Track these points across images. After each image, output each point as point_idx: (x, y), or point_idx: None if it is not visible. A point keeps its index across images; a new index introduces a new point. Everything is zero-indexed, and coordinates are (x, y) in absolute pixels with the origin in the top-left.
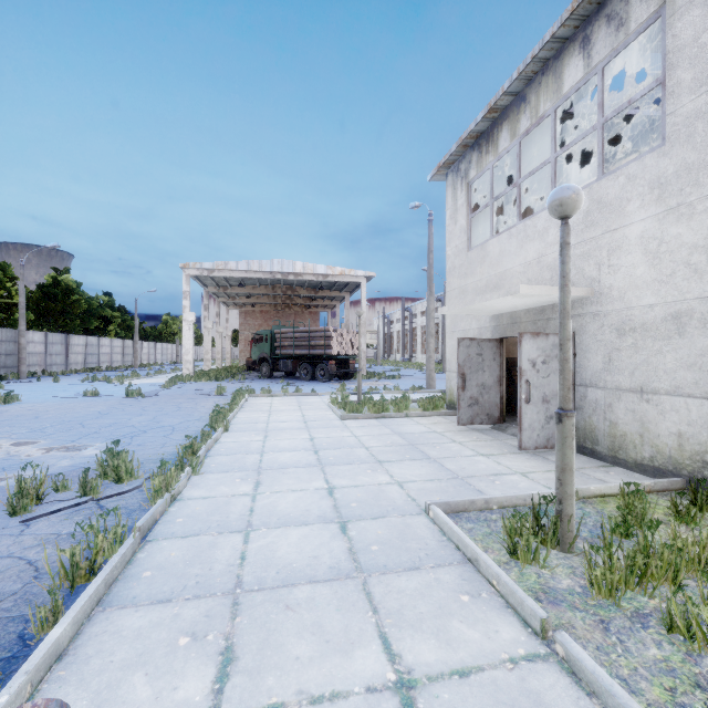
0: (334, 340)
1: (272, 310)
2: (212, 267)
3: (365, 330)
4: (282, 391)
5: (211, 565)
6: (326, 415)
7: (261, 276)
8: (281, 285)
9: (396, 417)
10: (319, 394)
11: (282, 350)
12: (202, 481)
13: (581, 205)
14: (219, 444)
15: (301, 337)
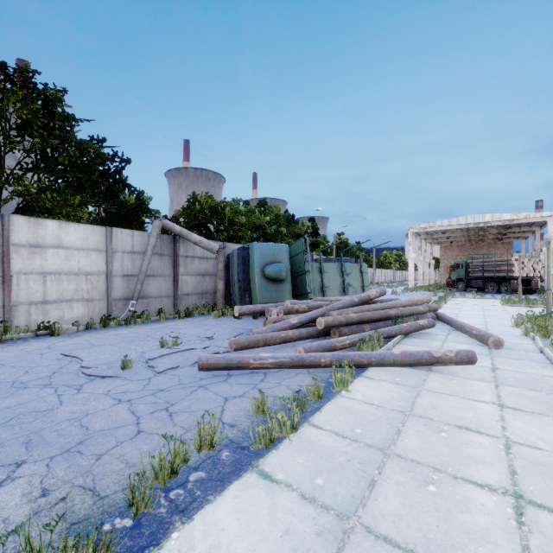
0: (515, 266)
1: (467, 243)
2: (426, 226)
3: (551, 257)
4: (472, 295)
5: (451, 315)
6: (495, 304)
7: (458, 227)
8: (473, 229)
9: (538, 307)
10: (497, 298)
11: (474, 273)
12: (442, 309)
13: (551, 239)
14: (444, 306)
15: (488, 265)
